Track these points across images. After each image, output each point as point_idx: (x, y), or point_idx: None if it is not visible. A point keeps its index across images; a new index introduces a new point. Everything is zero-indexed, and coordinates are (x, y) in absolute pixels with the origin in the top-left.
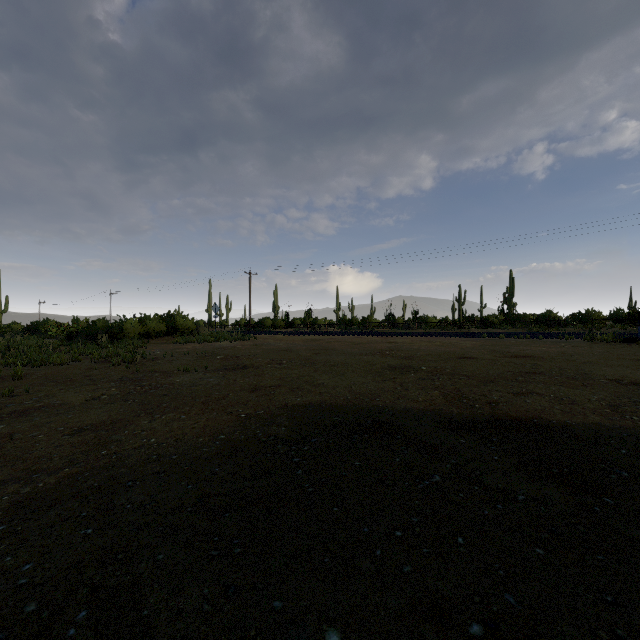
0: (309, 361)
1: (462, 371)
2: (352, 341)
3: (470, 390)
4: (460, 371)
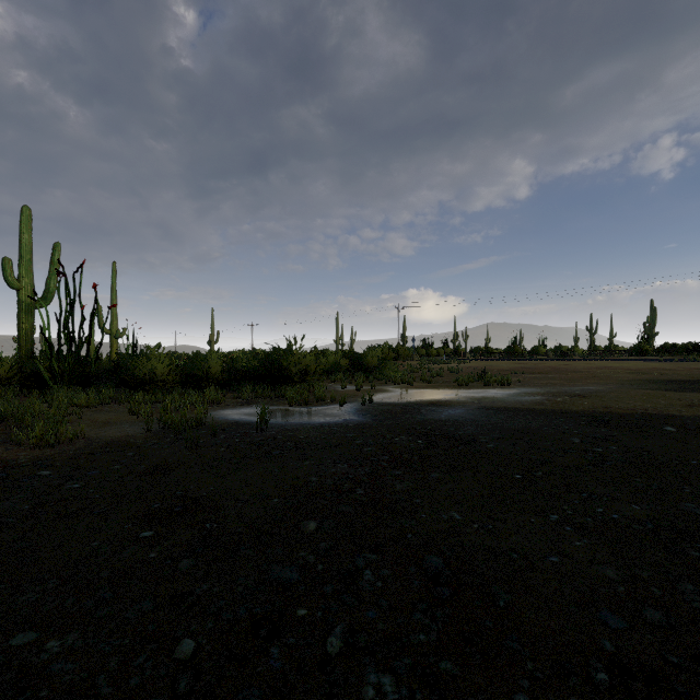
0: (571, 371)
1: (680, 373)
2: (555, 363)
3: (697, 376)
4: (679, 373)
